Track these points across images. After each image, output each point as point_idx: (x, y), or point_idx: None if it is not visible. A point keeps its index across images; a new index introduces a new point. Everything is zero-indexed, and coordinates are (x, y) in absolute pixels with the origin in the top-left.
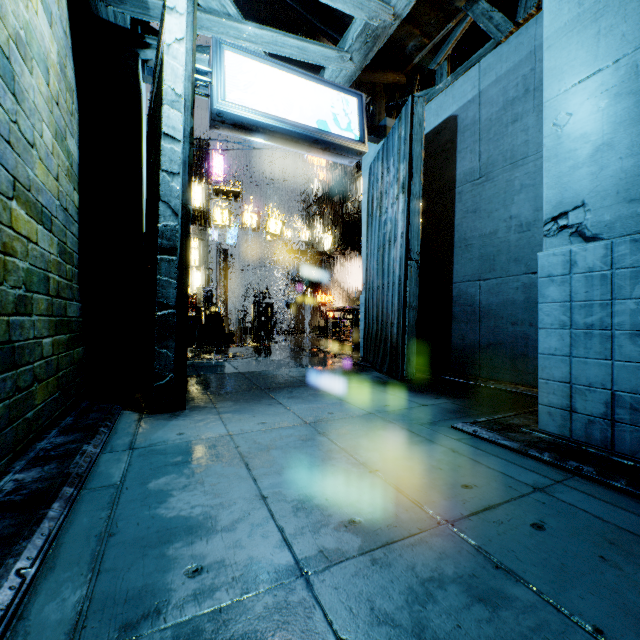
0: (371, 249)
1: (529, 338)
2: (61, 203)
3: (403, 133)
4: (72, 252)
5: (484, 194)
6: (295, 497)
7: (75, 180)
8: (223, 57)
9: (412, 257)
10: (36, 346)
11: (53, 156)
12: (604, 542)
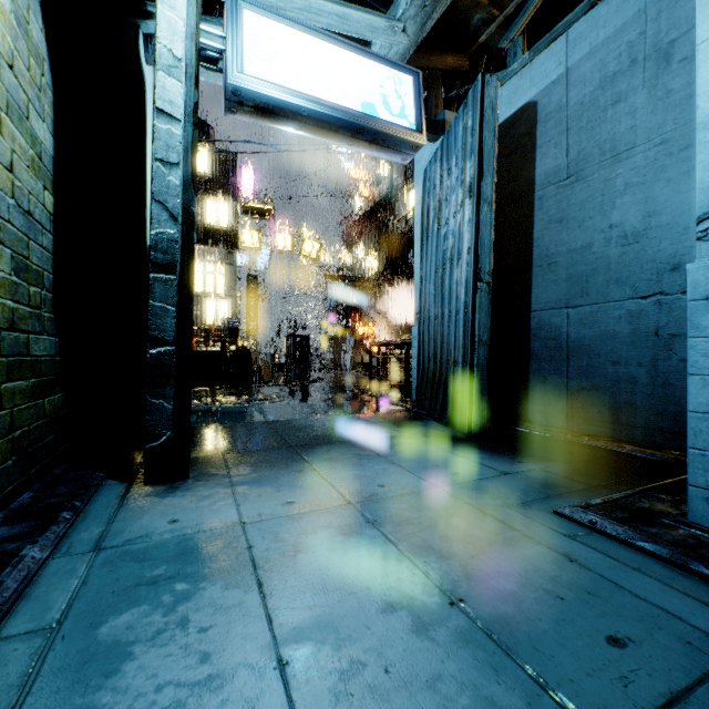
0: (426, 271)
1: (637, 382)
2: (19, 203)
3: (470, 122)
4: (41, 270)
5: (573, 198)
6: (333, 664)
7: (47, 177)
8: (240, 17)
9: (482, 278)
10: None
11: (2, 136)
12: None
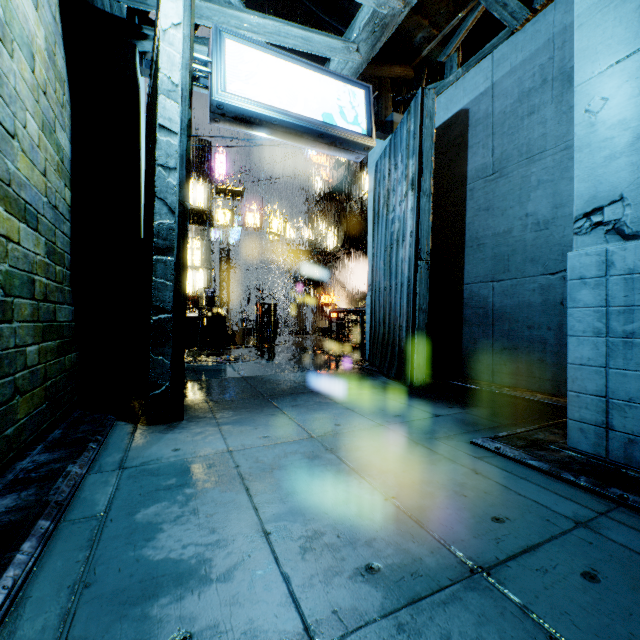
0: (377, 249)
1: (547, 343)
2: (49, 200)
3: (412, 127)
4: (63, 252)
5: (498, 191)
6: (302, 533)
7: (66, 176)
8: (223, 46)
9: (422, 257)
10: (18, 355)
11: (39, 149)
12: None
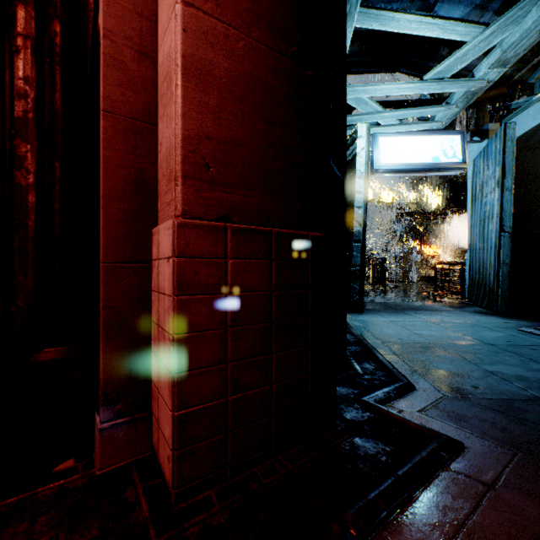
0: (474, 221)
1: None
2: None
3: (498, 146)
4: None
5: None
6: (428, 334)
7: None
8: (378, 142)
9: (505, 230)
10: None
11: None
12: None
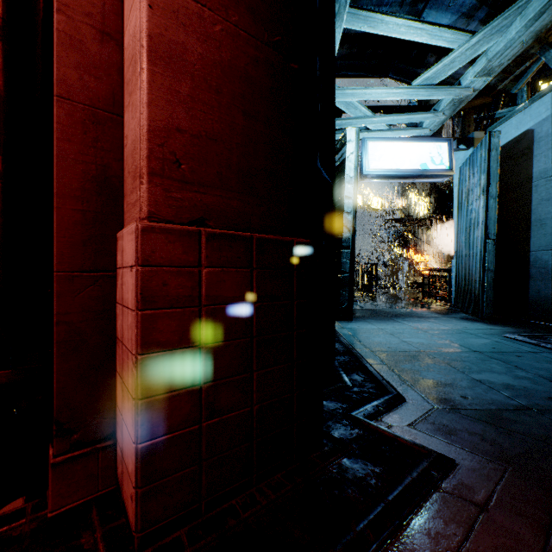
0: (460, 228)
1: None
2: None
3: (483, 155)
4: None
5: None
6: (416, 342)
7: None
8: (367, 147)
9: (489, 237)
10: None
11: None
12: (544, 361)
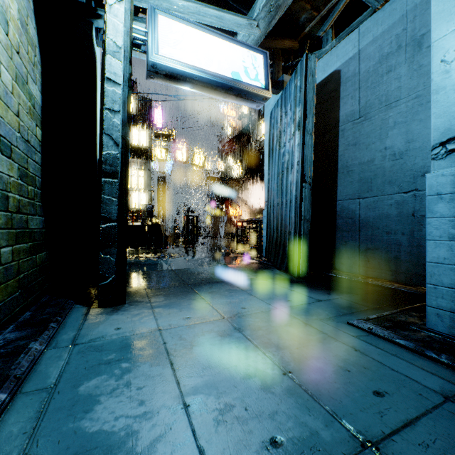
0: (272, 175)
1: (401, 245)
2: (22, 135)
3: (299, 83)
4: (34, 176)
5: (363, 130)
6: (215, 406)
7: (37, 118)
8: (156, 20)
9: (306, 180)
10: None
11: (13, 95)
12: None
